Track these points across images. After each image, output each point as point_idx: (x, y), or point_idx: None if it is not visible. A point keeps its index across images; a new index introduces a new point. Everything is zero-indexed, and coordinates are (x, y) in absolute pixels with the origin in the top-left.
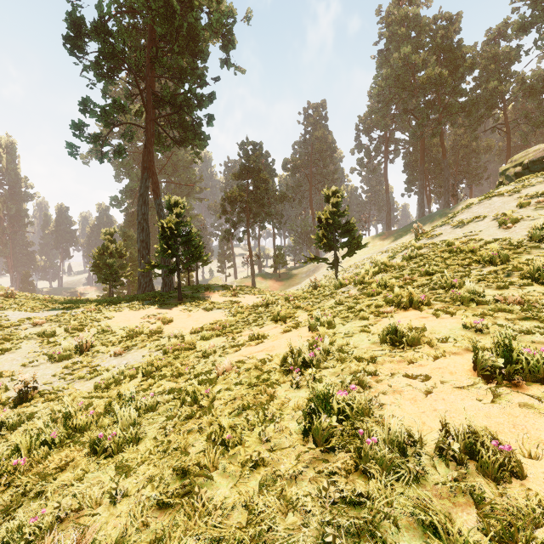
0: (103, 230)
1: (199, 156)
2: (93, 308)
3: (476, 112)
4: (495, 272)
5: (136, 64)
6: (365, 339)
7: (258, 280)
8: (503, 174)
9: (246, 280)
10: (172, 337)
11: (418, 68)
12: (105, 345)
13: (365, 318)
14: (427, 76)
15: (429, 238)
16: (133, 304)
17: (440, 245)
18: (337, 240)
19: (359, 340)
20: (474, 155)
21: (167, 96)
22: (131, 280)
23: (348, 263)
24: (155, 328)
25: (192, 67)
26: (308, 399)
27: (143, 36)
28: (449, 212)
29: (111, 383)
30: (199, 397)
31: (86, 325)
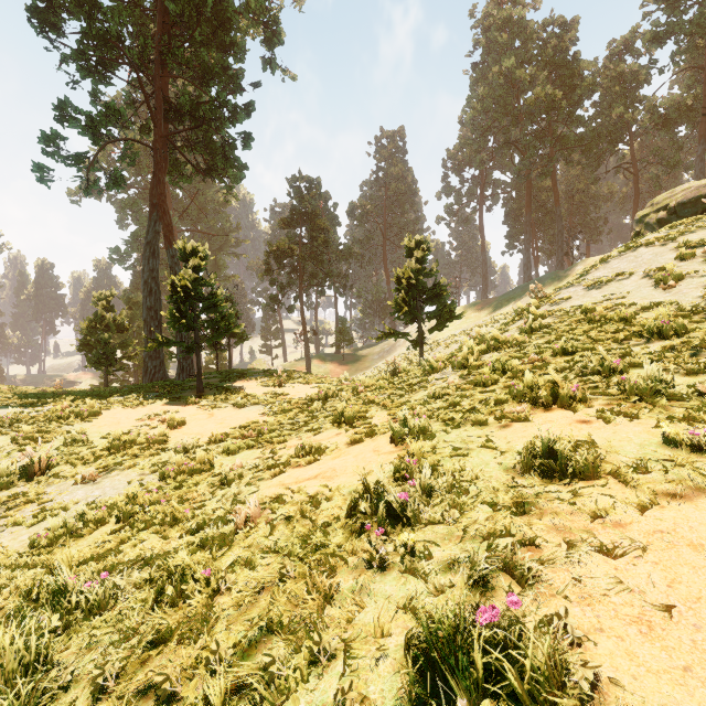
0: (95, 294)
1: (233, 193)
2: (66, 405)
3: (596, 147)
4: (670, 349)
5: (140, 57)
6: (490, 461)
7: (315, 363)
8: (641, 222)
9: (298, 364)
10: (180, 449)
11: (524, 87)
12: (72, 464)
13: (481, 422)
14: (536, 97)
15: (553, 303)
16: (129, 399)
17: (572, 312)
18: (421, 309)
19: (480, 463)
20: (593, 203)
21: (186, 104)
22: (139, 364)
23: (434, 340)
24: (156, 436)
25: (221, 66)
26: (404, 606)
27: (151, 21)
28: (564, 274)
29: (60, 536)
30: (188, 588)
31: (48, 432)
